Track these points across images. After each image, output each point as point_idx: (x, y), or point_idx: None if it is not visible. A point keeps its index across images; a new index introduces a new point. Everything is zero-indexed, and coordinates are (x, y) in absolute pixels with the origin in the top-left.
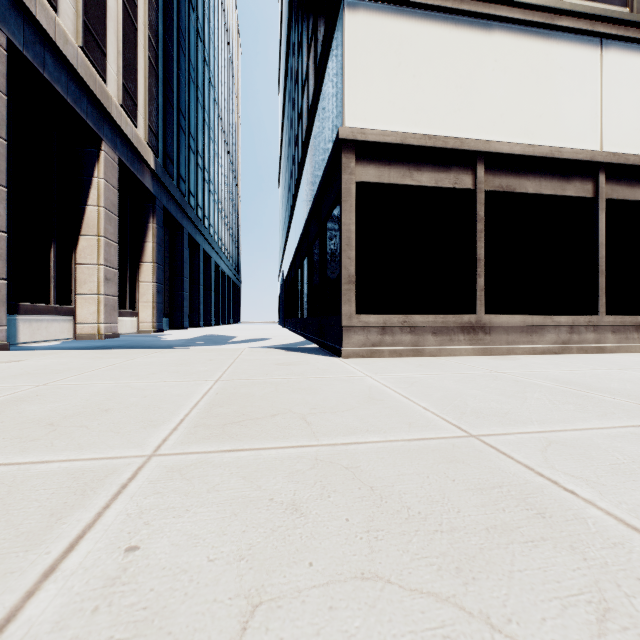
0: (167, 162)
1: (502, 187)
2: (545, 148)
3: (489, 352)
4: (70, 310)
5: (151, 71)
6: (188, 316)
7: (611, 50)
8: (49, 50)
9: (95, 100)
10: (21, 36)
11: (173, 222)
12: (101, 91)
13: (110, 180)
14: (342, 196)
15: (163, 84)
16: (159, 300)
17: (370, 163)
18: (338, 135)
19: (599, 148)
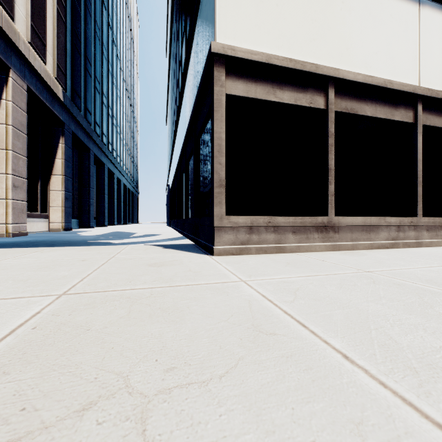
0: (75, 96)
1: (347, 109)
2: (380, 79)
3: (338, 248)
4: None
5: (60, 21)
6: (95, 218)
7: (426, 7)
8: None
9: (2, 32)
10: None
11: (81, 144)
12: (8, 26)
13: (18, 103)
14: (214, 106)
15: (71, 34)
16: (67, 205)
17: (239, 78)
18: (210, 49)
19: (418, 84)
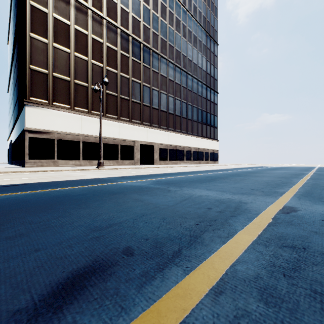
0: None
1: (61, 138)
2: (69, 133)
3: (58, 166)
4: None
5: None
6: None
7: (83, 117)
8: None
9: None
10: None
11: None
12: None
13: None
14: (25, 139)
15: None
16: None
17: (32, 133)
18: (24, 128)
19: (81, 133)
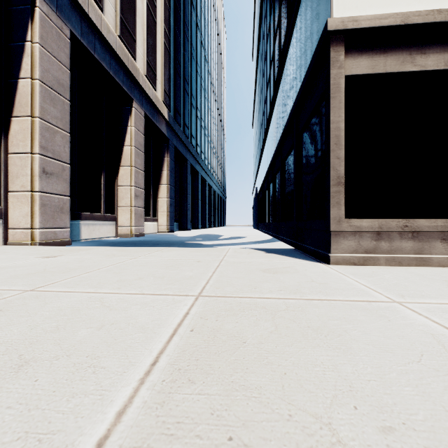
0: (176, 115)
1: None
2: None
3: None
4: (114, 217)
5: (165, 52)
6: (191, 221)
7: None
8: (98, 38)
9: (128, 72)
10: (79, 29)
11: (180, 156)
12: (132, 66)
13: (138, 127)
14: (330, 92)
15: (174, 61)
16: (171, 210)
17: (362, 54)
18: (325, 28)
19: None
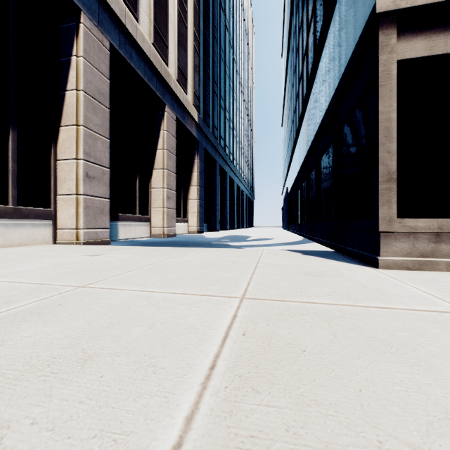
0: (206, 117)
1: None
2: None
3: None
4: (147, 218)
5: (195, 55)
6: (219, 222)
7: None
8: (134, 48)
9: (161, 78)
10: (117, 40)
11: (210, 158)
12: (164, 71)
13: (170, 131)
14: (379, 80)
15: (203, 64)
16: (201, 211)
17: (417, 34)
18: (374, 11)
19: None
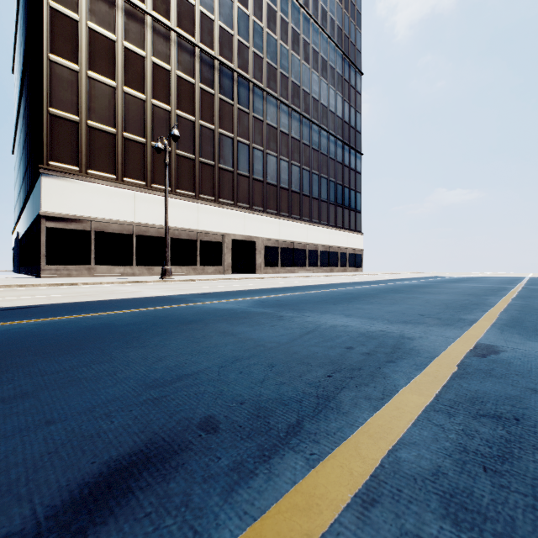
0: None
1: (101, 230)
2: (115, 220)
3: (96, 276)
4: None
5: None
6: None
7: (138, 195)
8: None
9: None
10: None
11: None
12: None
13: None
14: (41, 231)
15: None
16: None
17: (52, 222)
18: (40, 213)
19: (134, 221)
